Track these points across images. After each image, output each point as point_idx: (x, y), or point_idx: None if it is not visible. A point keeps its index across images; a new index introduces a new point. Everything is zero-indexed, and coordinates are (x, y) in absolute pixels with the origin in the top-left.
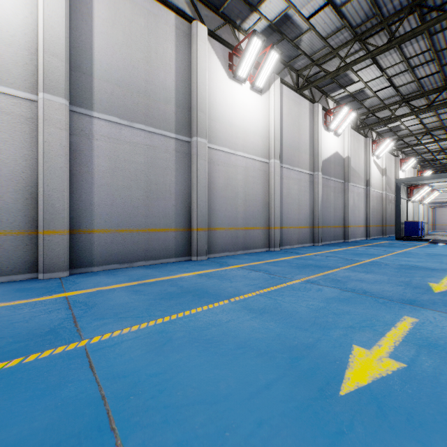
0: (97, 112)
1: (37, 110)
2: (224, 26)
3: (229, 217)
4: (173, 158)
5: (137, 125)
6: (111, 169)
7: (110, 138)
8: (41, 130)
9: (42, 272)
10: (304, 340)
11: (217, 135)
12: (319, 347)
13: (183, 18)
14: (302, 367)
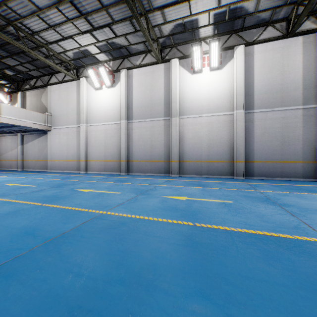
0: (255, 110)
1: (233, 117)
2: None
3: None
4: (300, 120)
5: (276, 109)
6: (262, 133)
7: (261, 119)
8: (235, 124)
9: (235, 176)
10: None
11: None
12: None
13: (308, 34)
14: None
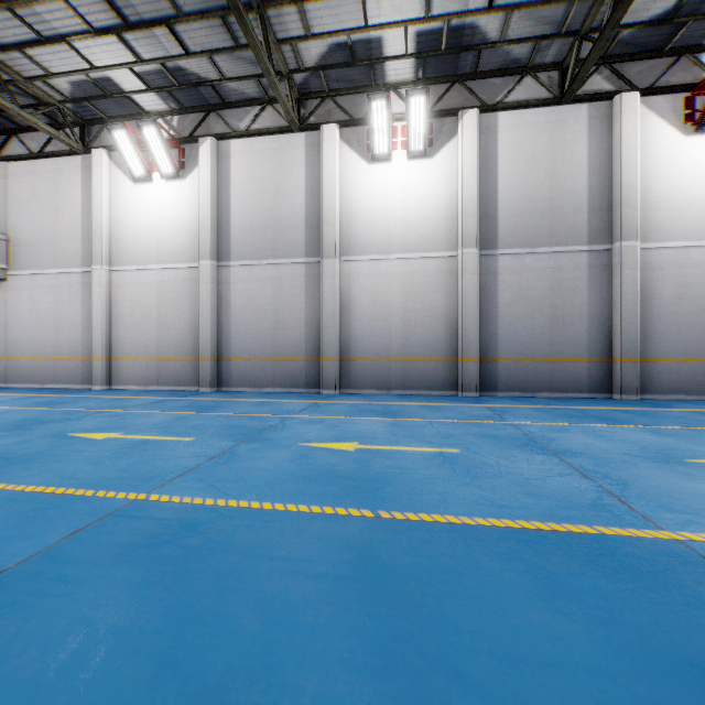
0: (501, 249)
1: (457, 263)
2: (674, 64)
3: (684, 343)
4: (585, 275)
5: (540, 249)
6: (513, 300)
7: (512, 270)
8: (460, 279)
9: (461, 391)
10: (691, 448)
11: (659, 228)
12: (701, 452)
13: (599, 100)
14: (666, 452)
